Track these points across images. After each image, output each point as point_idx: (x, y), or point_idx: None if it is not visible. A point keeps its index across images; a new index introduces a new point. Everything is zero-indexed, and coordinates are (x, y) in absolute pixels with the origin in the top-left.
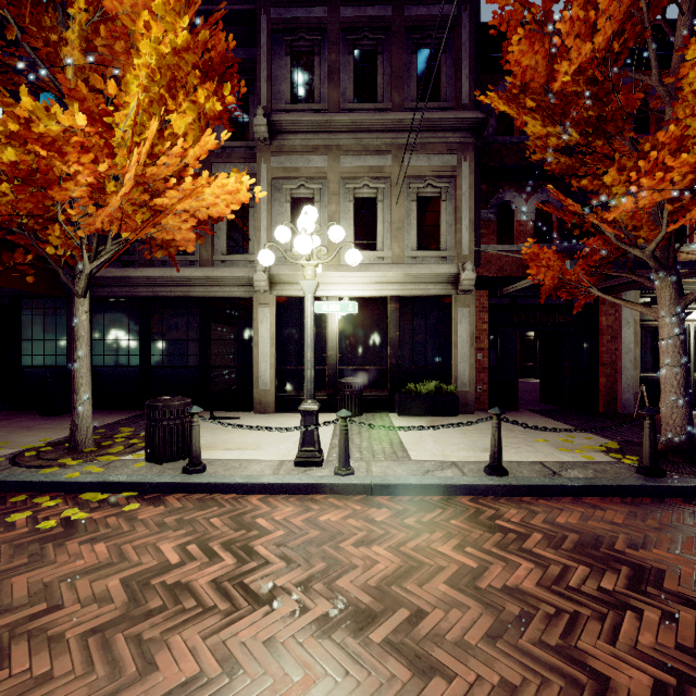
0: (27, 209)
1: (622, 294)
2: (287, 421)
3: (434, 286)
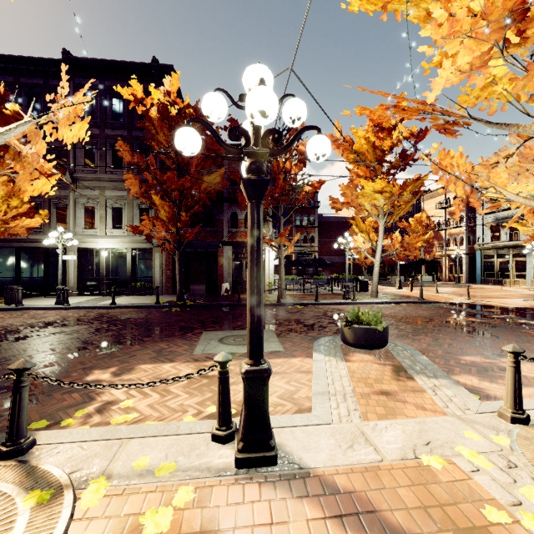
0: None
1: (224, 248)
2: (76, 298)
3: (144, 244)
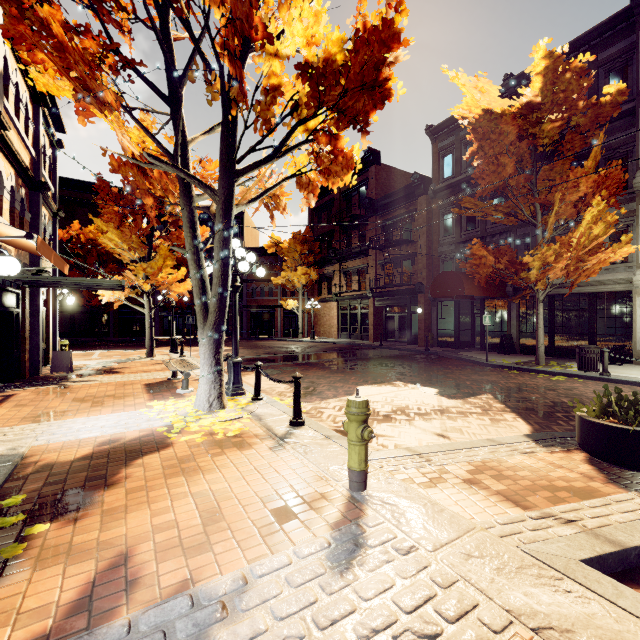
0: (534, 277)
1: None
2: None
3: None
